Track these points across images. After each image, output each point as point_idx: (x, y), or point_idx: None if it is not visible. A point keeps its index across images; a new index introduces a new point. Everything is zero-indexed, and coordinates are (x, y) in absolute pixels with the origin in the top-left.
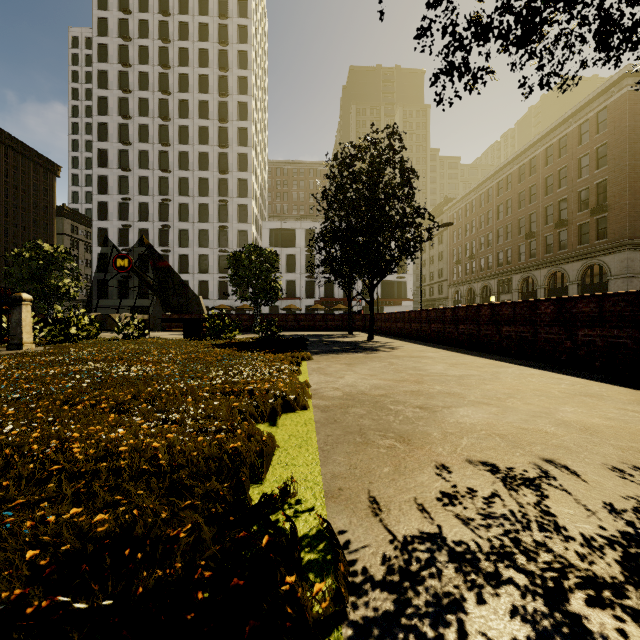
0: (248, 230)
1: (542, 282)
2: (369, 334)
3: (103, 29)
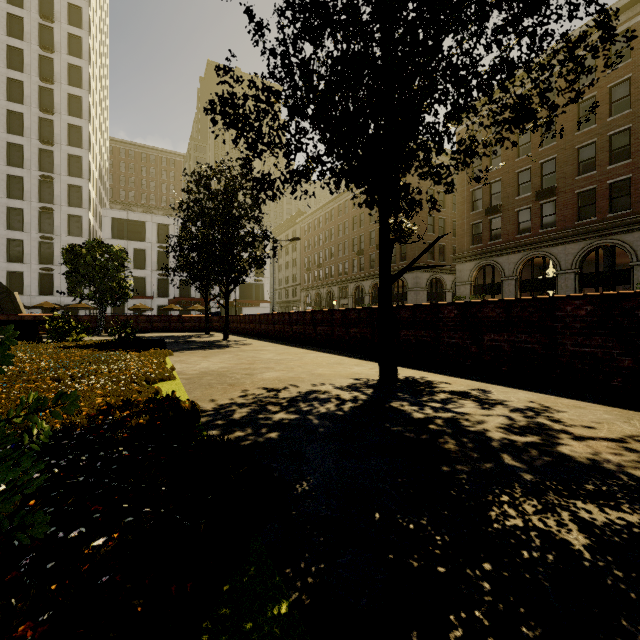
0: (83, 216)
1: (368, 291)
2: (224, 334)
3: None
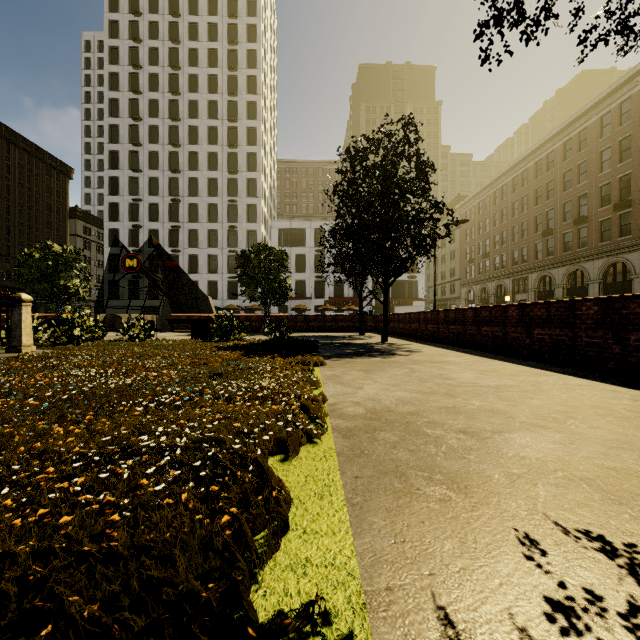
0: (257, 230)
1: (560, 281)
2: (383, 336)
3: (114, 31)
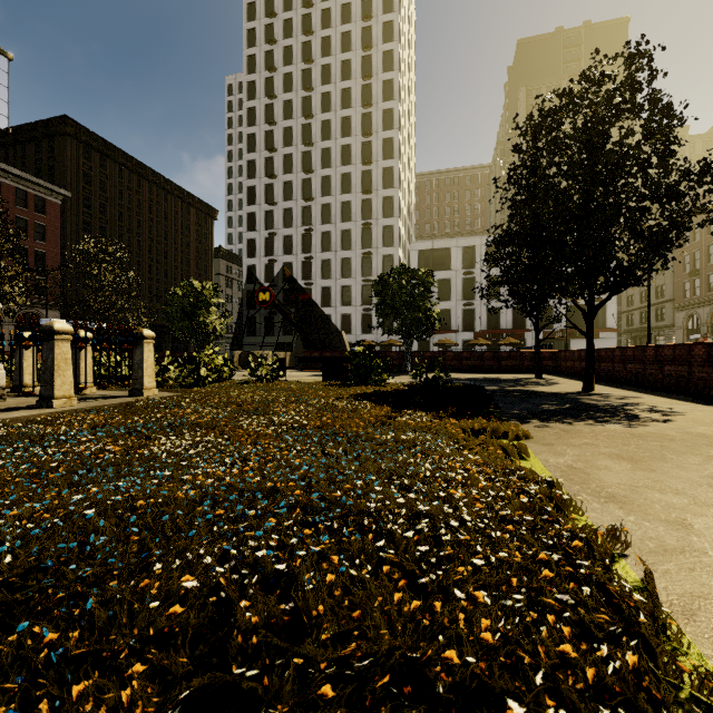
0: (394, 254)
1: None
2: (585, 382)
3: (252, 66)
